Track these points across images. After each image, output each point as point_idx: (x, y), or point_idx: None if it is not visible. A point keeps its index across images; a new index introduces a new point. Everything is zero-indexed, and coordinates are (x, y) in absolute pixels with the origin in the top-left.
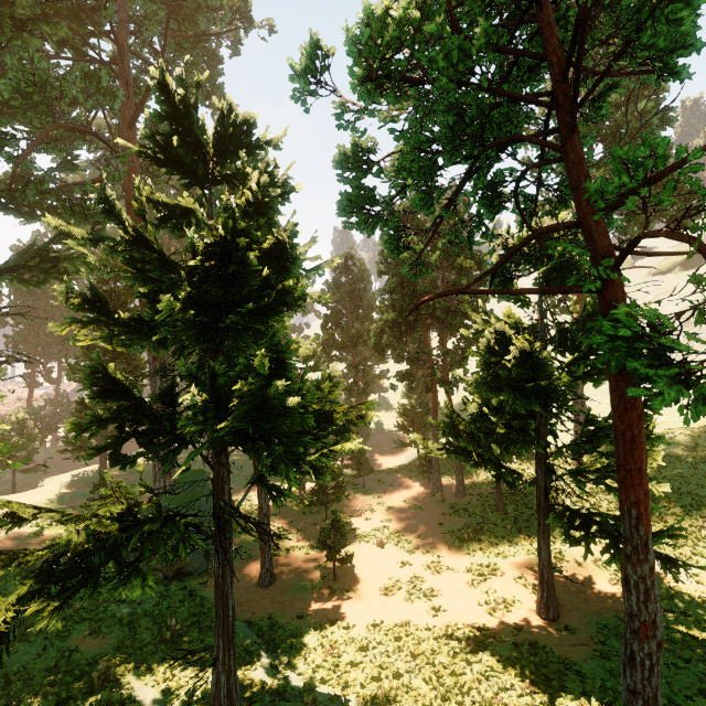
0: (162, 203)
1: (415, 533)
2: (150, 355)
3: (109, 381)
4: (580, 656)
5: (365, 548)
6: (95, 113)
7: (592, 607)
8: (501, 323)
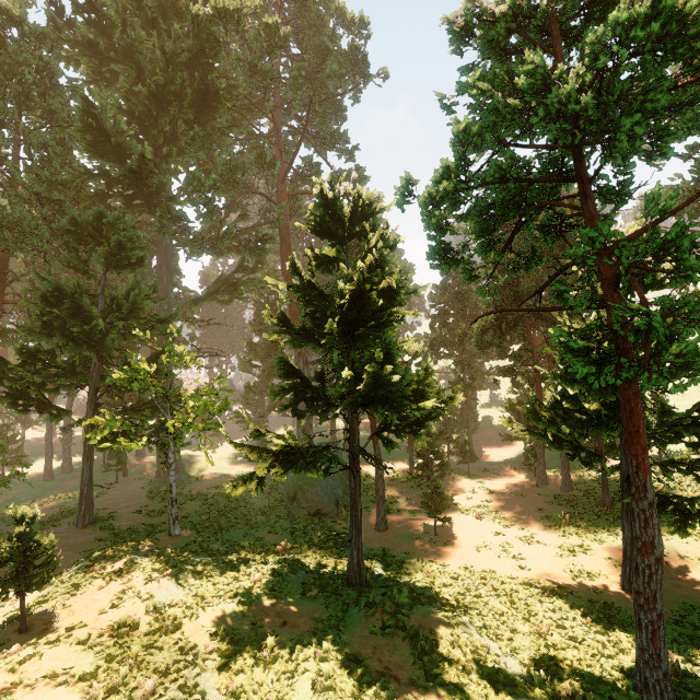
0: (318, 257)
1: (513, 514)
2: (296, 352)
3: (290, 366)
4: None
5: (464, 518)
6: (257, 172)
7: (683, 591)
8: (575, 325)
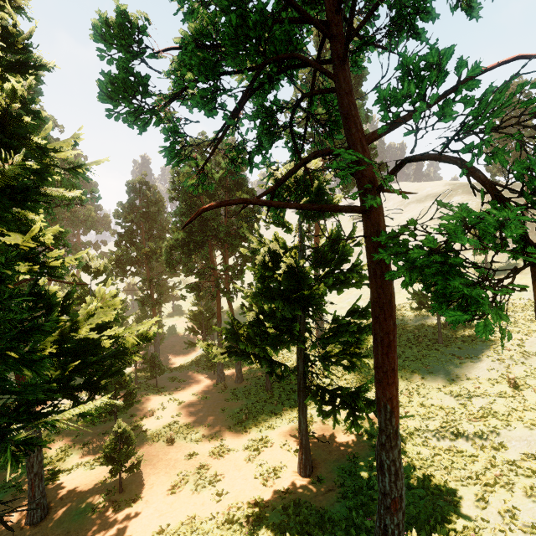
0: None
1: (202, 422)
2: None
3: None
4: (330, 502)
5: (155, 448)
6: None
7: (334, 455)
8: (273, 243)
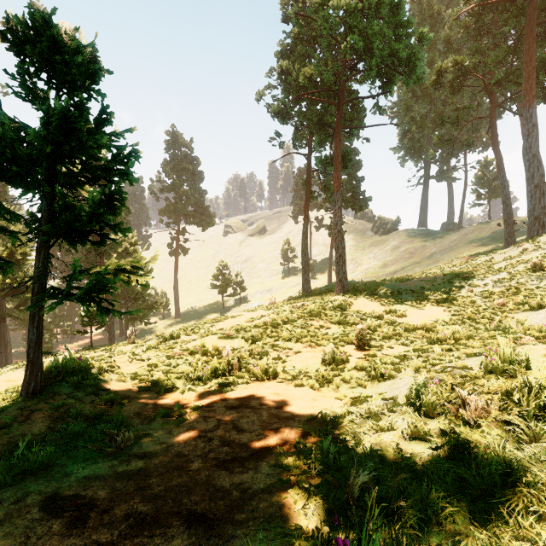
0: None
1: None
2: None
3: None
4: None
5: None
6: None
7: None
8: None
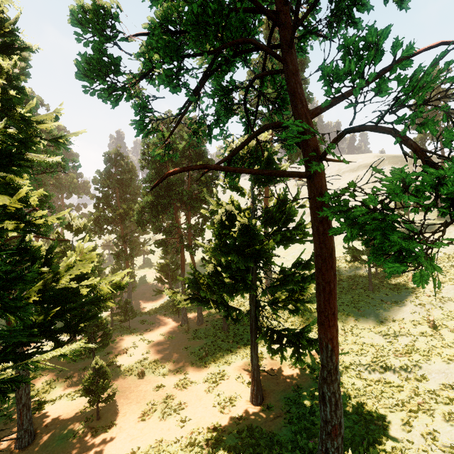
0: None
1: (168, 358)
2: None
3: None
4: (277, 427)
5: (128, 381)
6: None
7: (281, 387)
8: (229, 205)
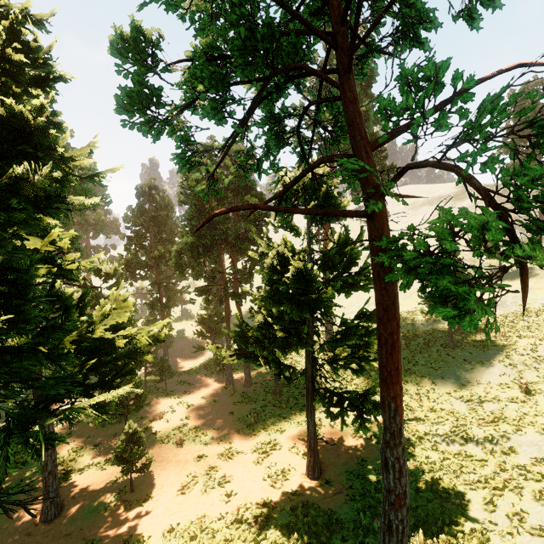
0: None
1: (211, 425)
2: None
3: None
4: (338, 504)
5: (165, 450)
6: None
7: (342, 459)
8: (282, 247)
